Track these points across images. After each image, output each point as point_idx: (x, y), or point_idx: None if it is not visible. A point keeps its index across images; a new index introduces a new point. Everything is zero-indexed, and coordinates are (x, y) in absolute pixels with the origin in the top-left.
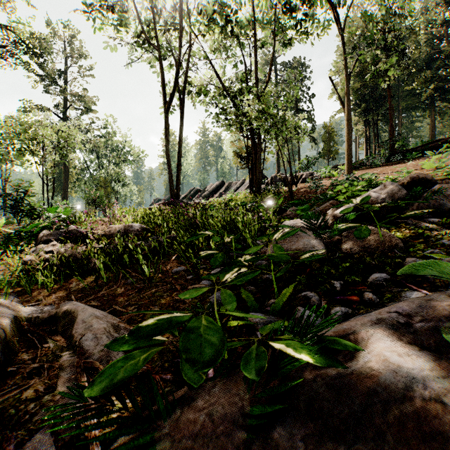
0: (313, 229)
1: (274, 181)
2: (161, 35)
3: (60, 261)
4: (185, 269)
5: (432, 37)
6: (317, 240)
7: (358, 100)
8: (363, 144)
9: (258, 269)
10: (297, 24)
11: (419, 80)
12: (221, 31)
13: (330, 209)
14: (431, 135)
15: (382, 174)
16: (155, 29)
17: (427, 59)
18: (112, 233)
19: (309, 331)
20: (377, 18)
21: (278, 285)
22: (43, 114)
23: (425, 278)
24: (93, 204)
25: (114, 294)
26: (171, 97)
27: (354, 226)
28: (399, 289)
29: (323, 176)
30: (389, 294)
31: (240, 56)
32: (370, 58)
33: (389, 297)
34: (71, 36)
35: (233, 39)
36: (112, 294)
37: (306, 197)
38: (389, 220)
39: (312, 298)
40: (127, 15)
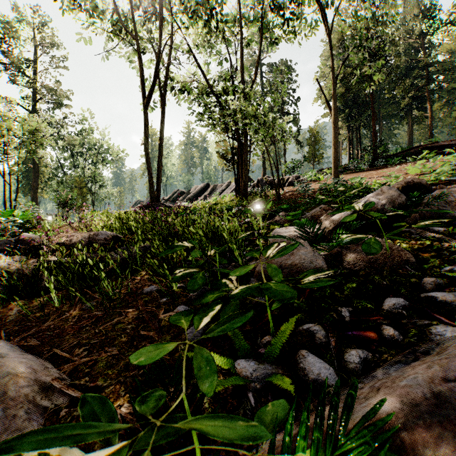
0: (309, 239)
1: (260, 184)
2: (140, 25)
3: (2, 279)
4: (159, 289)
5: (410, 48)
6: (315, 254)
7: (341, 106)
8: (346, 149)
9: (248, 297)
10: (284, 23)
11: (400, 87)
12: (205, 25)
13: (323, 216)
14: (409, 142)
15: (368, 179)
16: (132, 16)
17: (406, 68)
18: (74, 242)
19: (347, 451)
20: (361, 24)
21: (273, 312)
22: (4, 105)
23: (455, 307)
24: (64, 207)
25: (64, 326)
26: (151, 91)
27: (359, 237)
28: (424, 321)
29: (309, 179)
30: (415, 330)
31: (226, 53)
32: (357, 61)
33: (416, 333)
34: (41, 23)
35: (218, 35)
36: (60, 327)
37: (294, 201)
38: (398, 231)
39: (317, 334)
40: (102, 0)
